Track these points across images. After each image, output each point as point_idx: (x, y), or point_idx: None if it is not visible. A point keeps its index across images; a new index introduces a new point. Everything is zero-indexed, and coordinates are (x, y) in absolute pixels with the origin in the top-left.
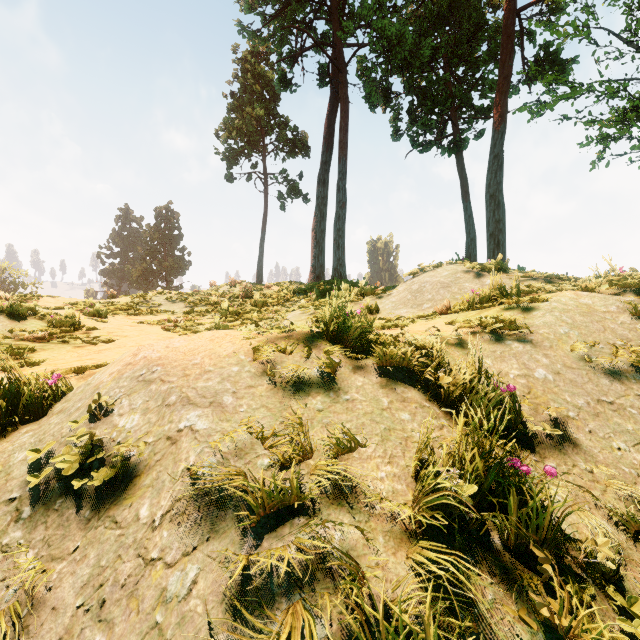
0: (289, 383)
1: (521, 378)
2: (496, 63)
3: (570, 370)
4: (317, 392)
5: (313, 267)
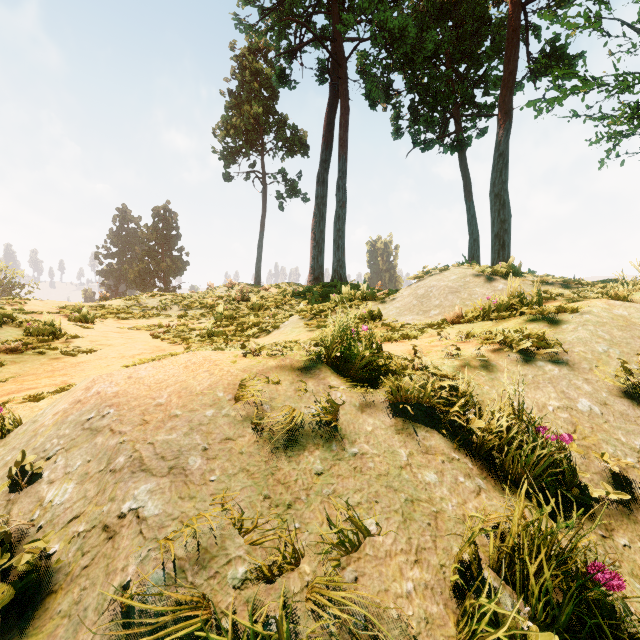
0: (279, 431)
1: (562, 411)
2: (500, 58)
3: (618, 399)
4: (315, 443)
5: (312, 268)
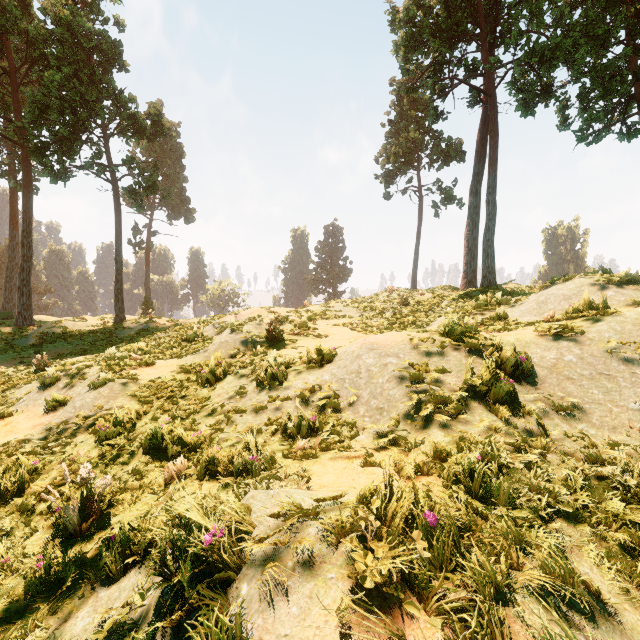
0: (424, 352)
1: (553, 359)
2: None
3: (593, 357)
4: (435, 356)
5: (465, 273)
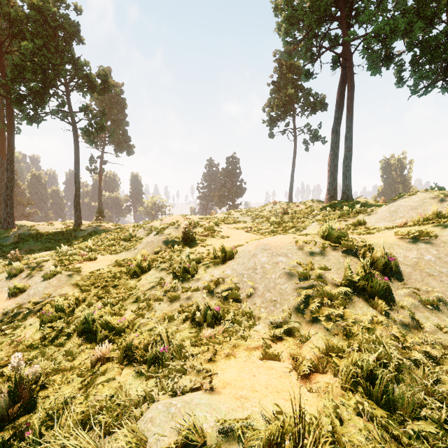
0: (308, 252)
1: (415, 258)
2: None
3: None
4: (317, 256)
5: (328, 190)
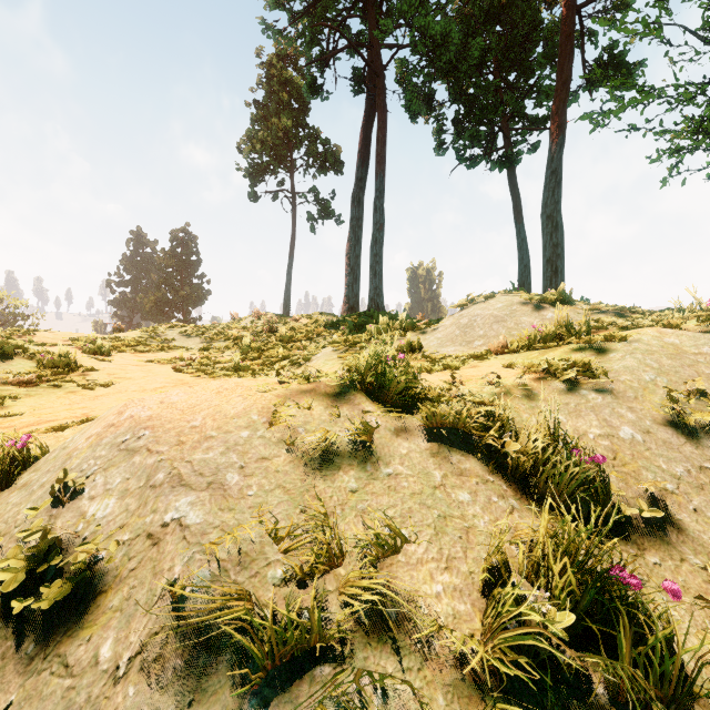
0: (314, 452)
1: (603, 439)
2: (553, 67)
3: (662, 428)
4: (350, 464)
5: (347, 297)
